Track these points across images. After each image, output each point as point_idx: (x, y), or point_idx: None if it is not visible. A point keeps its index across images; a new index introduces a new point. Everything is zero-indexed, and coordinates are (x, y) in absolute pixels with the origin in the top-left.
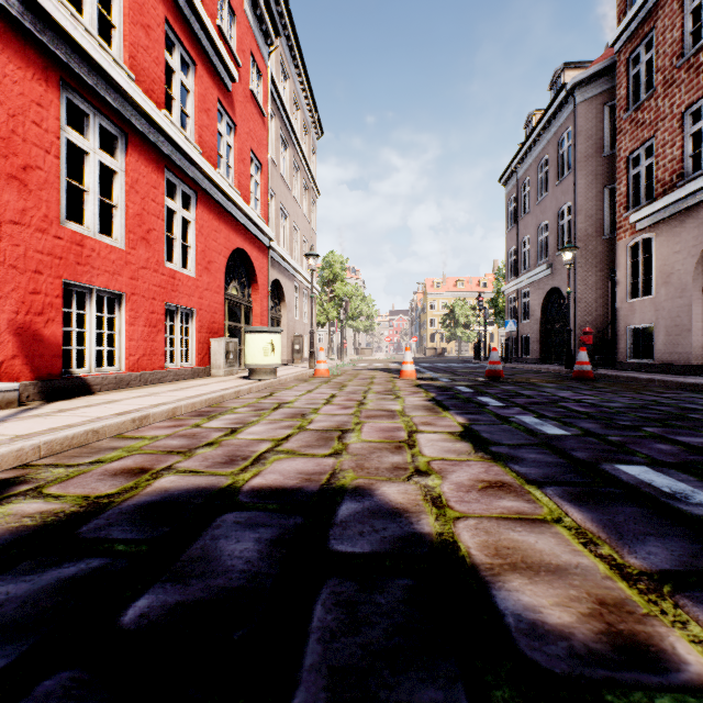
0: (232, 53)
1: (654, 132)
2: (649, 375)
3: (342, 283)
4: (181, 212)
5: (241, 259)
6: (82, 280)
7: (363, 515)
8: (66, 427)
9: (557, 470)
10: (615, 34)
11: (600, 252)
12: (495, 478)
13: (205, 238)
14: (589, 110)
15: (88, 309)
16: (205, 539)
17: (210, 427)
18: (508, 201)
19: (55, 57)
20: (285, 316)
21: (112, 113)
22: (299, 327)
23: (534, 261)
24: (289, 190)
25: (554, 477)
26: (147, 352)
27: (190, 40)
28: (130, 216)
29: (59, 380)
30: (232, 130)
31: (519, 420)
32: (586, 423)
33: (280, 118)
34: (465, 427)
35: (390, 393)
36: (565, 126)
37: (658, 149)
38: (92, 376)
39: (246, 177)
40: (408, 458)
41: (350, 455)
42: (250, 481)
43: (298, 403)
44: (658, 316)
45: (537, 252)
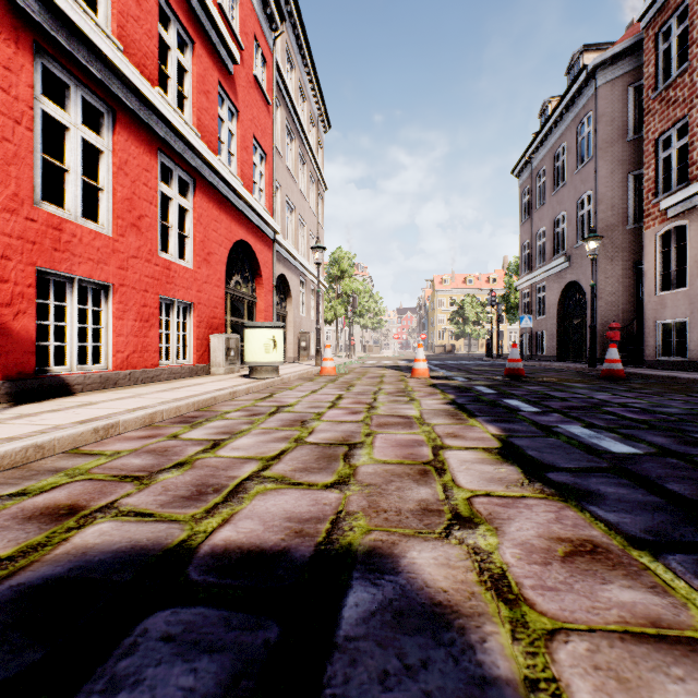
0: (234, 34)
1: (688, 110)
2: (687, 374)
3: (349, 280)
4: (178, 199)
5: (244, 252)
6: (61, 268)
7: (383, 622)
8: (4, 441)
9: (663, 518)
10: (643, 7)
11: (624, 242)
12: (578, 533)
13: (205, 228)
14: (611, 92)
15: (69, 300)
16: (93, 691)
17: (189, 439)
18: (521, 193)
19: (27, 16)
20: (291, 313)
21: (97, 86)
22: (305, 324)
23: (550, 255)
24: (295, 183)
25: (666, 532)
26: (138, 348)
27: (187, 15)
28: (118, 200)
29: (32, 380)
30: (234, 116)
31: (565, 430)
32: (652, 436)
33: (286, 108)
34: (502, 441)
35: (403, 395)
36: (584, 111)
37: (693, 129)
38: (73, 375)
39: (249, 166)
40: (439, 492)
41: (360, 485)
42: (214, 535)
43: (299, 406)
44: (693, 310)
45: (554, 244)
